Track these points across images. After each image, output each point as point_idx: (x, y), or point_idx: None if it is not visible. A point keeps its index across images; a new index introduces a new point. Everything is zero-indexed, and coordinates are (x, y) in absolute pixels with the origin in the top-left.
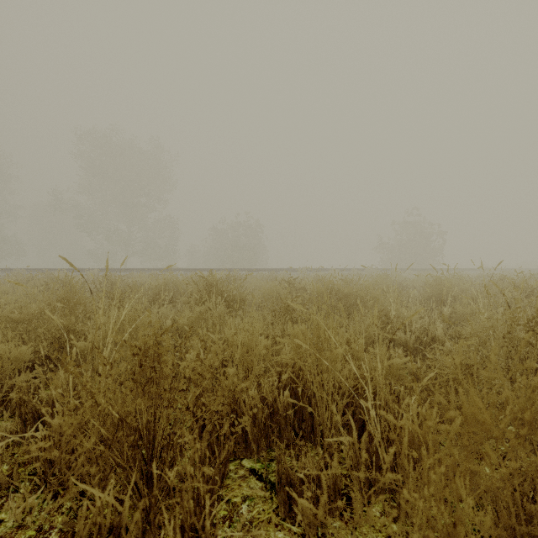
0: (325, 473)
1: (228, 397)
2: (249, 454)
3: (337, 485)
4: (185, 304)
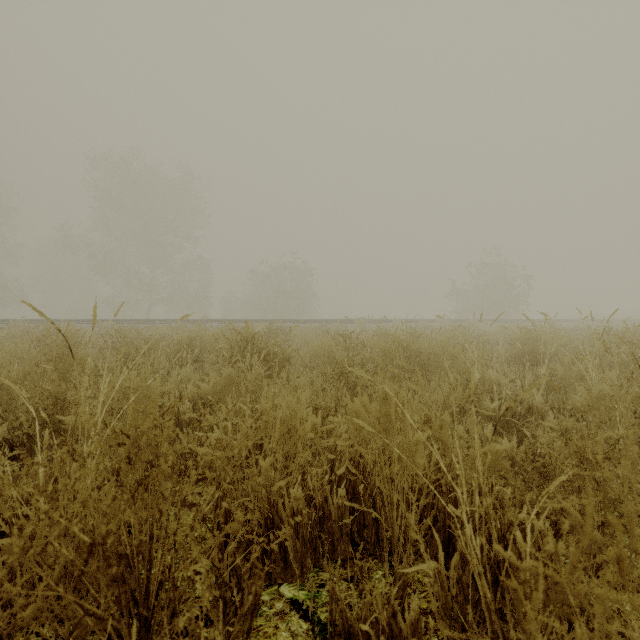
0: (400, 620)
1: (261, 497)
2: (290, 577)
3: (417, 636)
4: (214, 364)
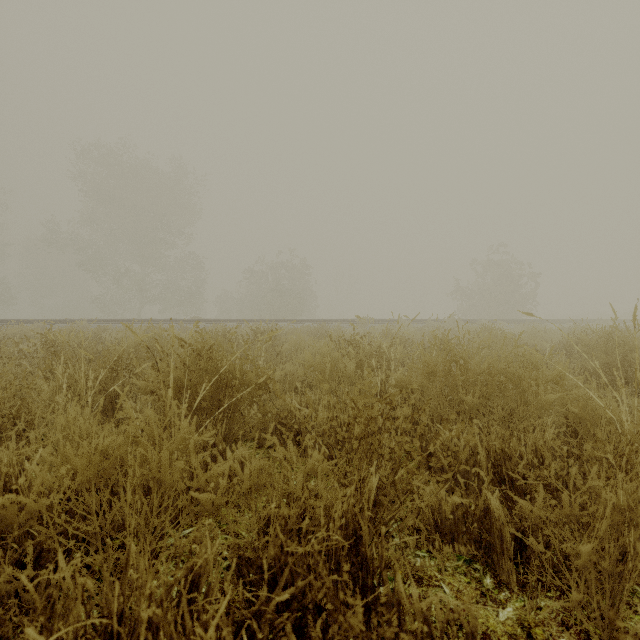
0: None
1: None
2: None
3: None
4: (145, 392)
